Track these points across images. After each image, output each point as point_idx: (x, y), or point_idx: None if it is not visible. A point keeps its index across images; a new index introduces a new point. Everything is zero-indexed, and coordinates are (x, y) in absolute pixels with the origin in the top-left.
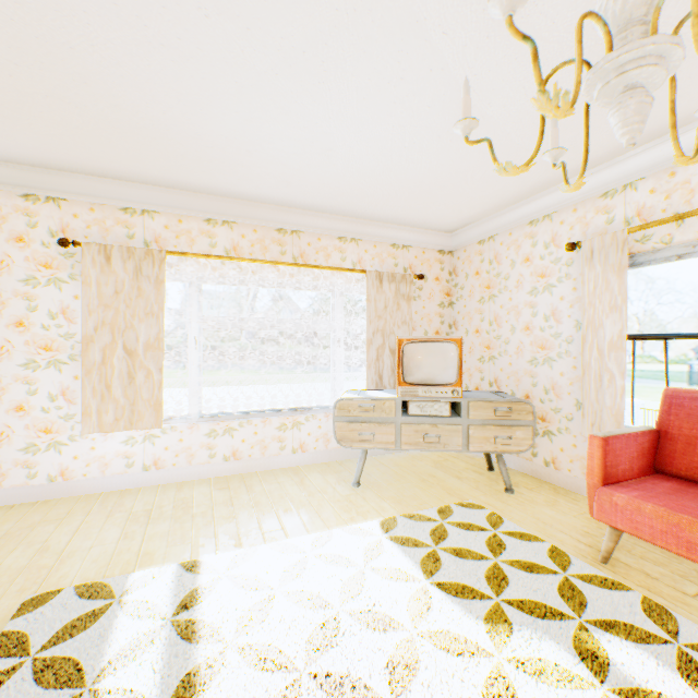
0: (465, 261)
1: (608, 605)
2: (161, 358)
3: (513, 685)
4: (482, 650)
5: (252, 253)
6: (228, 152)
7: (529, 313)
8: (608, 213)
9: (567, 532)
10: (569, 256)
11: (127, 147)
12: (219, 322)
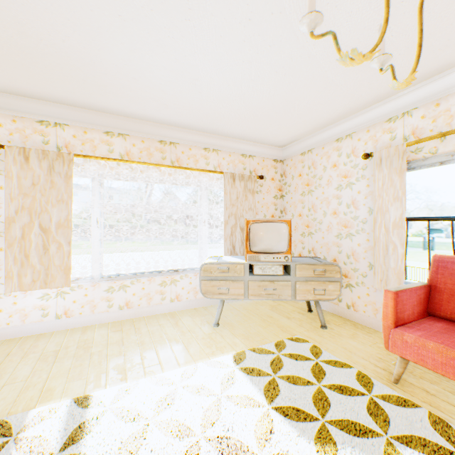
0: (291, 167)
1: (404, 421)
2: (70, 234)
3: None
4: None
5: (140, 158)
6: (118, 78)
7: (336, 202)
8: (391, 132)
9: (367, 359)
10: (364, 163)
11: (37, 71)
12: (116, 207)
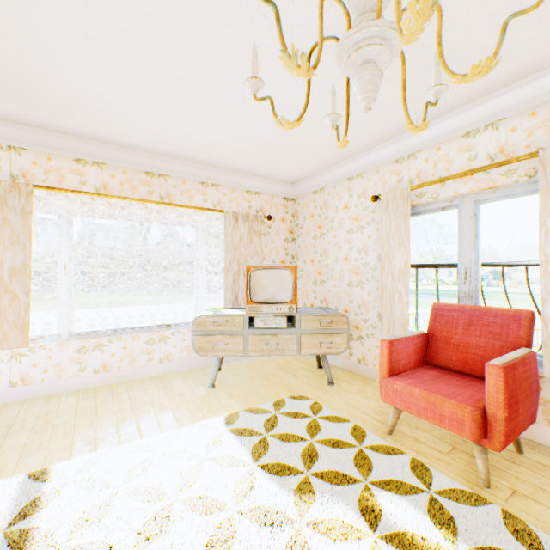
0: (303, 206)
1: (387, 468)
2: (29, 283)
3: (308, 545)
4: (289, 518)
5: (122, 191)
6: (89, 99)
7: (347, 247)
8: (398, 174)
9: (368, 413)
10: (374, 206)
11: None
12: (90, 251)
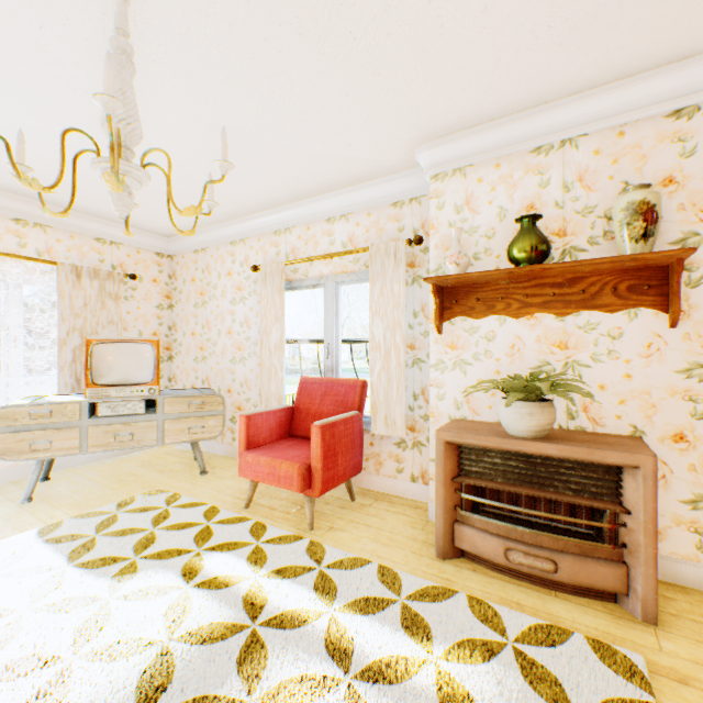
0: (184, 267)
1: (229, 535)
2: None
3: (113, 613)
4: (98, 599)
5: None
6: None
7: (231, 319)
8: (278, 247)
9: (234, 494)
10: (256, 276)
11: None
12: None
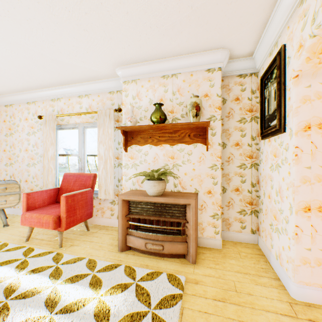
0: None
1: (9, 256)
2: None
3: None
4: None
5: None
6: None
7: (27, 143)
8: (53, 107)
9: (22, 235)
10: (42, 121)
11: None
12: None
